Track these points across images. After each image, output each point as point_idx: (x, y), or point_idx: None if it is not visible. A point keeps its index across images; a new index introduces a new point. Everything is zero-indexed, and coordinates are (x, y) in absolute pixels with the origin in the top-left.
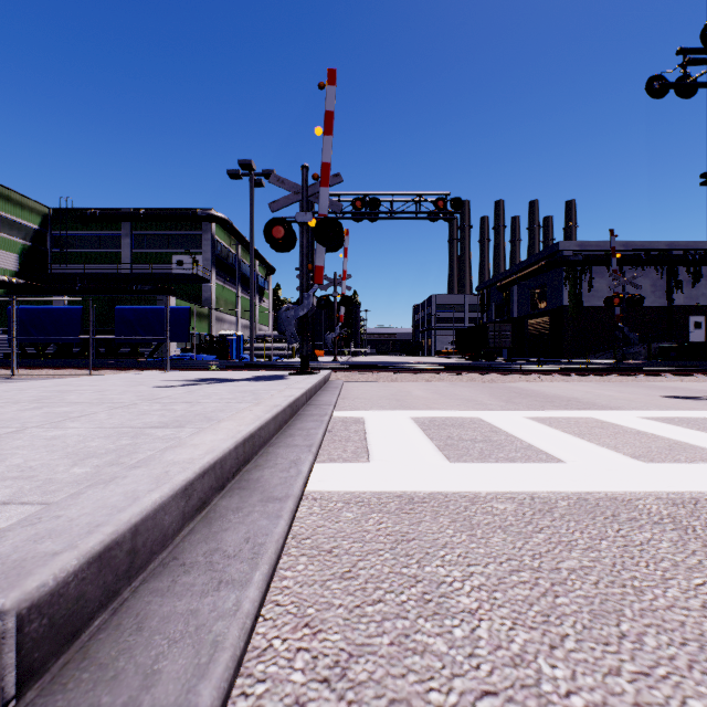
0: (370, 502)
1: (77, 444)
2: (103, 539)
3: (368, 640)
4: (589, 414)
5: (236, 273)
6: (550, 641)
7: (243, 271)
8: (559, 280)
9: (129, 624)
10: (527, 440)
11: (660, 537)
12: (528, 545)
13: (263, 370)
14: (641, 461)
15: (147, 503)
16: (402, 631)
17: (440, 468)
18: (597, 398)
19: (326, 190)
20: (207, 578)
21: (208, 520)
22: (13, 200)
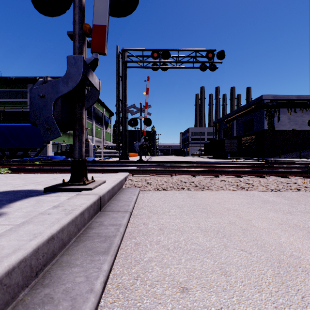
0: None
1: None
2: None
3: None
4: None
5: (92, 113)
6: None
7: (96, 113)
8: (262, 115)
9: None
10: None
11: None
12: None
13: (56, 173)
14: None
15: None
16: None
17: None
18: None
19: None
20: None
21: None
22: None
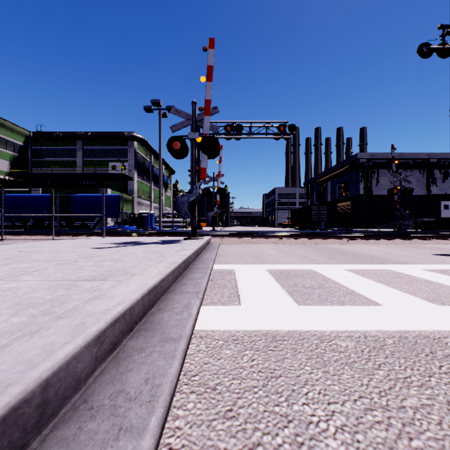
0: (243, 340)
1: (24, 295)
2: (8, 401)
3: None
4: (387, 267)
5: (150, 173)
6: None
7: (154, 172)
8: (357, 177)
9: None
10: (350, 287)
11: None
12: (373, 382)
13: (166, 236)
14: (436, 304)
15: (60, 356)
16: None
17: (292, 310)
18: (389, 255)
19: (208, 118)
20: (109, 424)
21: (117, 360)
22: (7, 126)
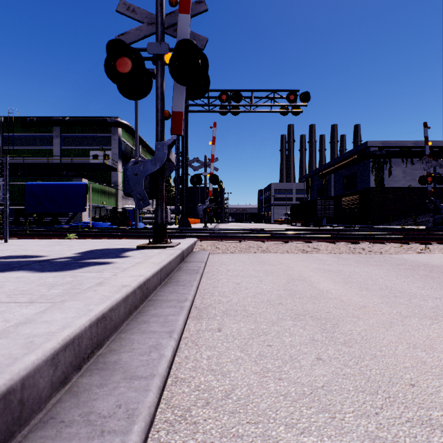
0: None
1: None
2: None
3: None
4: None
5: None
6: None
7: None
8: (367, 168)
9: None
10: None
11: None
12: None
13: (124, 238)
14: None
15: None
16: None
17: None
18: None
19: (186, 17)
20: None
21: None
22: None
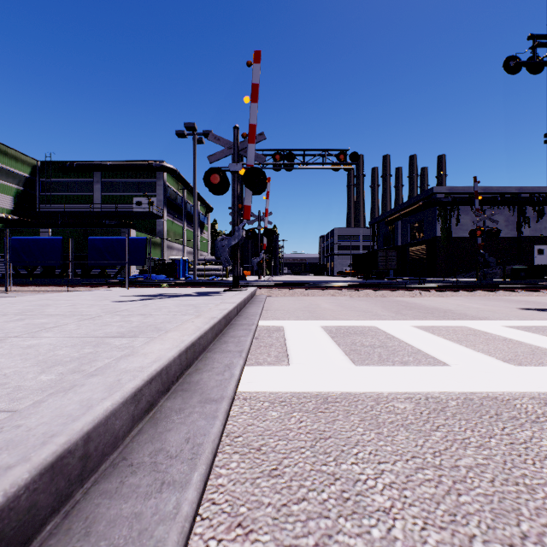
0: (291, 401)
1: (48, 353)
2: (55, 450)
3: (295, 541)
4: (463, 324)
5: (183, 211)
6: (460, 542)
7: (188, 209)
8: (433, 216)
9: (78, 529)
10: (416, 345)
11: (539, 435)
12: (428, 442)
13: (203, 287)
14: (511, 364)
15: (99, 411)
16: (325, 531)
17: (347, 371)
18: (467, 310)
19: (253, 146)
20: (151, 479)
21: (154, 421)
22: (9, 154)
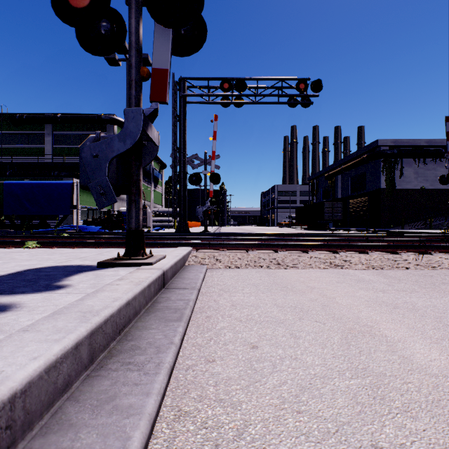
0: None
1: None
2: None
3: None
4: None
5: None
6: None
7: None
8: (378, 168)
9: None
10: None
11: None
12: None
13: (98, 247)
14: None
15: None
16: None
17: None
18: None
19: None
20: None
21: None
22: None
